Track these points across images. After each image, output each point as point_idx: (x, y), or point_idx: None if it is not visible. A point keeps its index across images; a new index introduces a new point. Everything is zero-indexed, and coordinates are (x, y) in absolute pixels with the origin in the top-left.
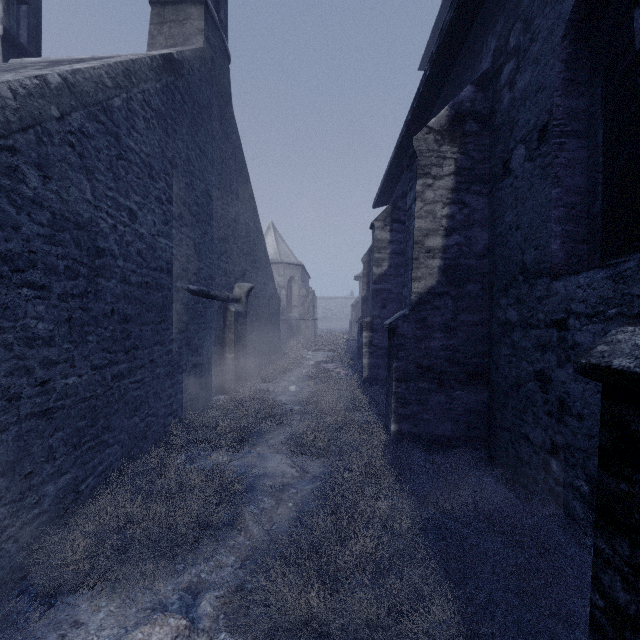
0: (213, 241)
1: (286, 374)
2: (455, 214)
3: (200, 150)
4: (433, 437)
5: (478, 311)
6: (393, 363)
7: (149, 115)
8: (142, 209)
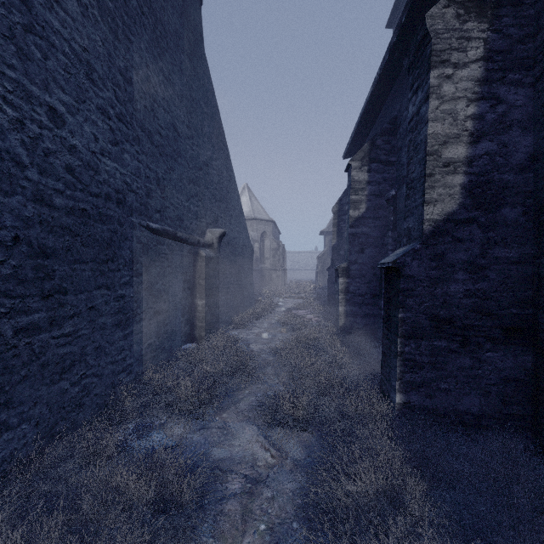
0: (181, 180)
1: (259, 320)
2: (485, 113)
3: (165, 77)
4: (454, 413)
5: (518, 244)
6: (398, 313)
7: (87, 1)
8: (74, 114)
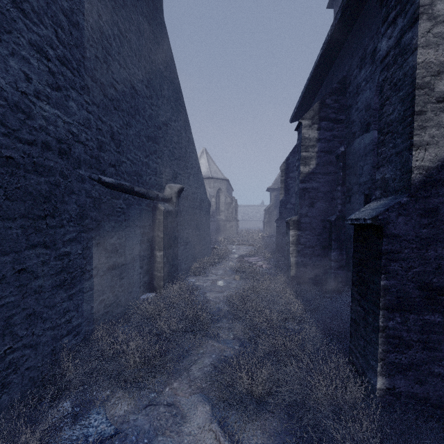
0: (139, 137)
1: (215, 267)
2: None
3: (120, 33)
4: None
5: None
6: (380, 280)
7: None
8: None
